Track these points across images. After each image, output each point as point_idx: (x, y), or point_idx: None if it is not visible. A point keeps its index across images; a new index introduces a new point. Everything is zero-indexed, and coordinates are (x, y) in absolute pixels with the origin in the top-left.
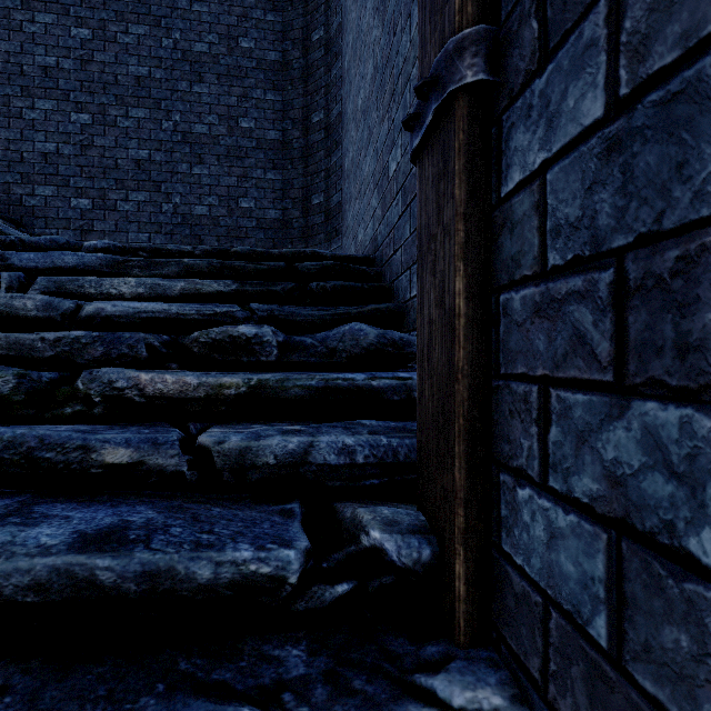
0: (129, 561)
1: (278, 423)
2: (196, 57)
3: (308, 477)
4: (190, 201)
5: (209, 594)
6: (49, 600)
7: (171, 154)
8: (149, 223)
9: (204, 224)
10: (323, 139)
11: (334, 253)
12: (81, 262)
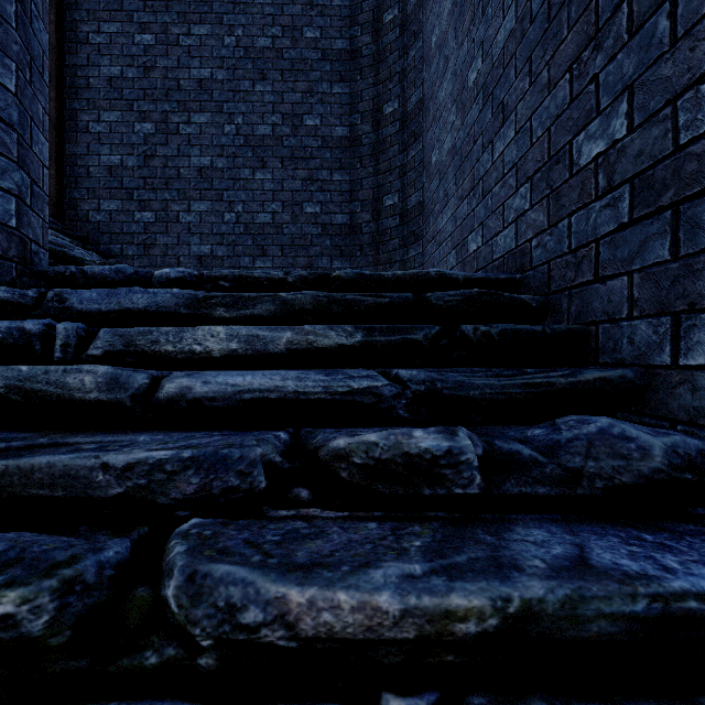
0: None
1: None
2: (258, 53)
3: None
4: (253, 209)
5: None
6: None
7: (233, 160)
8: (211, 235)
9: (267, 233)
10: (398, 131)
11: (468, 274)
12: (153, 302)
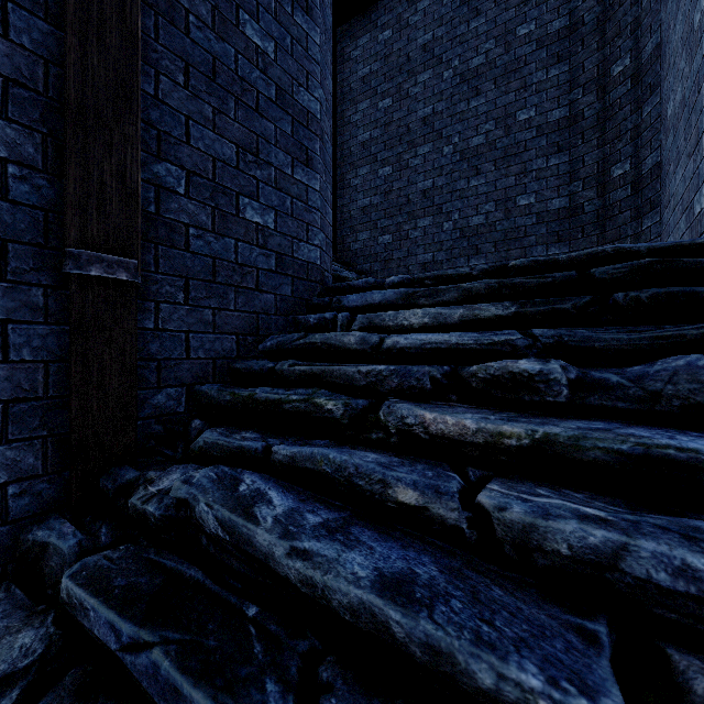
0: (415, 625)
1: (570, 492)
2: (472, 73)
3: (618, 588)
4: (467, 214)
5: (490, 702)
6: (358, 626)
7: (451, 176)
8: (432, 244)
9: (481, 233)
10: (629, 90)
11: (652, 245)
12: (383, 298)
